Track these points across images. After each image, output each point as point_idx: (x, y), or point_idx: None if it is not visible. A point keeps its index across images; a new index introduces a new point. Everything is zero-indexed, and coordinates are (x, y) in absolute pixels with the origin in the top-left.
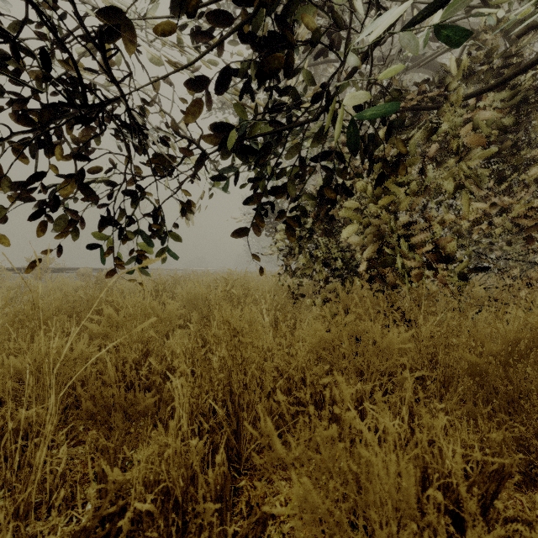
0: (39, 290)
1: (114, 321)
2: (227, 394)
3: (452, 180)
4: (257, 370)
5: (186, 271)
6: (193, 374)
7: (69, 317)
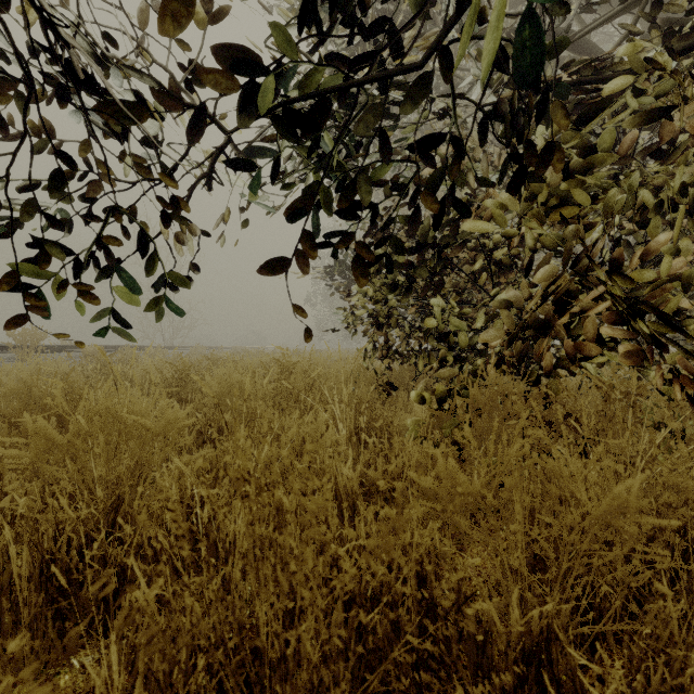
0: (4, 378)
1: (52, 445)
2: (238, 671)
3: (679, 184)
4: (319, 585)
5: (235, 349)
6: None
7: (8, 427)
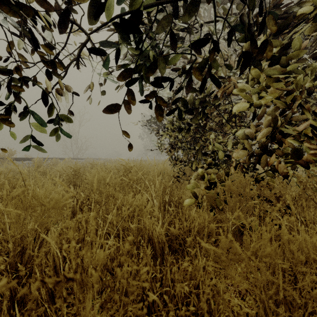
0: None
1: None
2: None
3: None
4: None
5: (106, 159)
6: (74, 274)
7: None
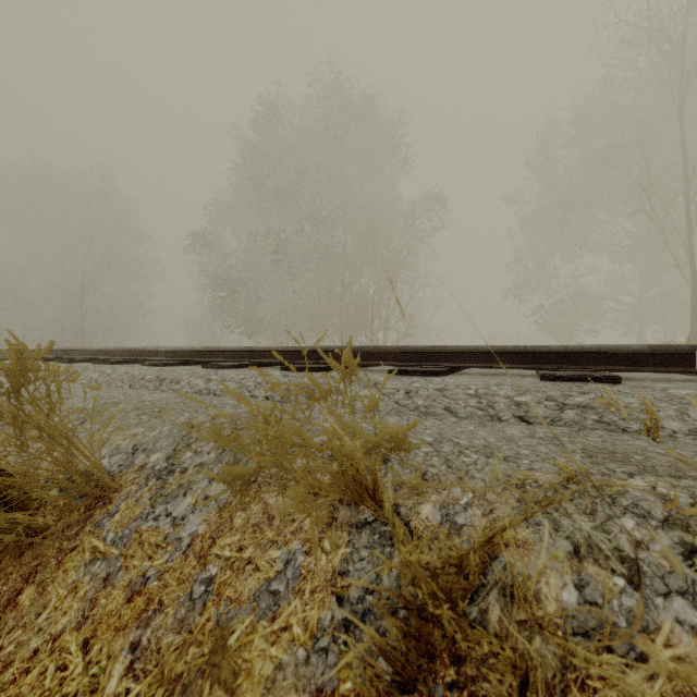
0: None
1: None
2: None
3: None
4: None
5: None
6: None
7: None
